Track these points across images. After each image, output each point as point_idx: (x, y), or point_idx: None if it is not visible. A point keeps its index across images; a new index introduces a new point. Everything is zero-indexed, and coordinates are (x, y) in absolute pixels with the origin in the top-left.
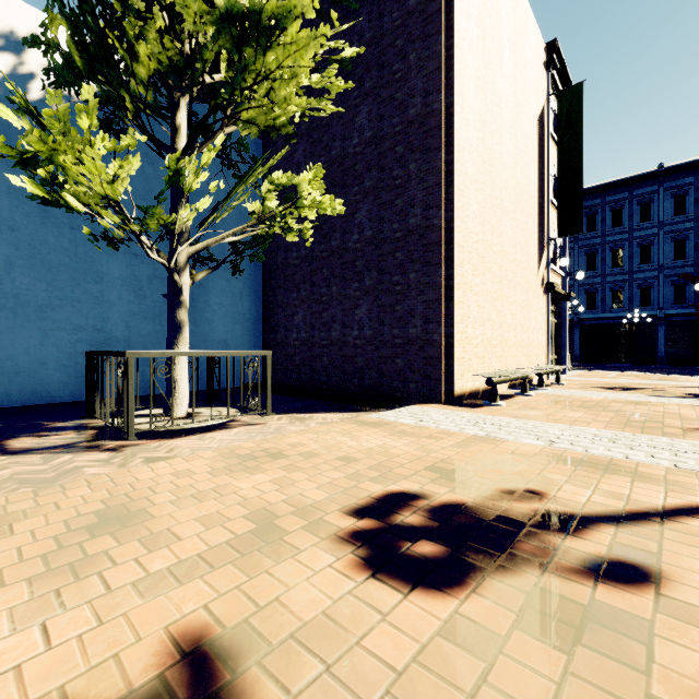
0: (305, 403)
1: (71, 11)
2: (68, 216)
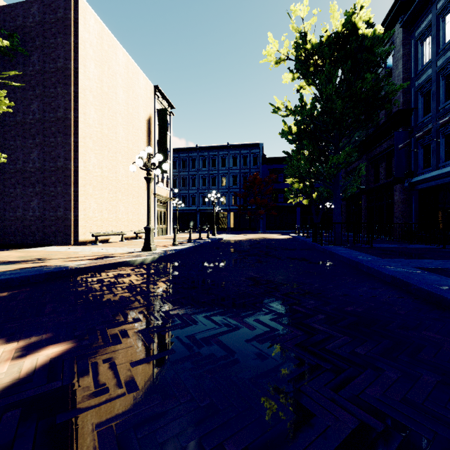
0: None
1: None
2: None
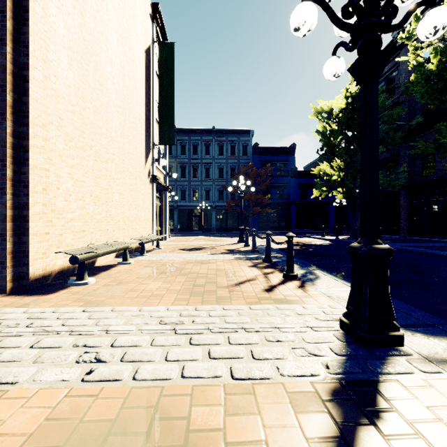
0: None
1: None
2: None
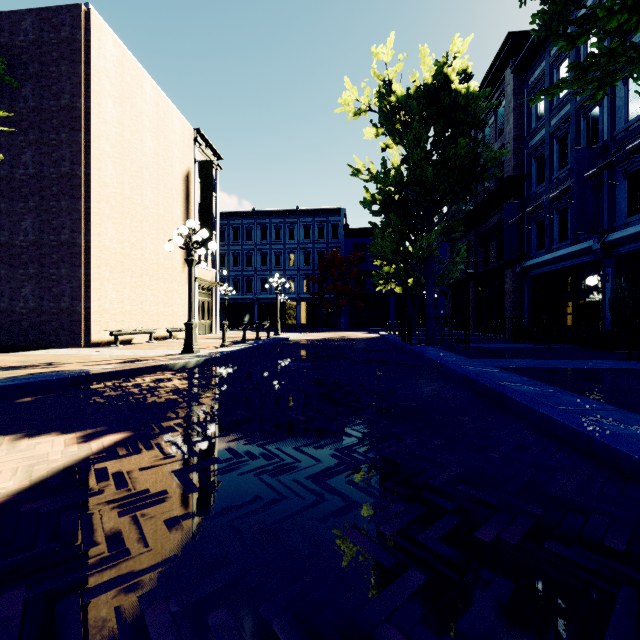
0: None
1: None
2: None
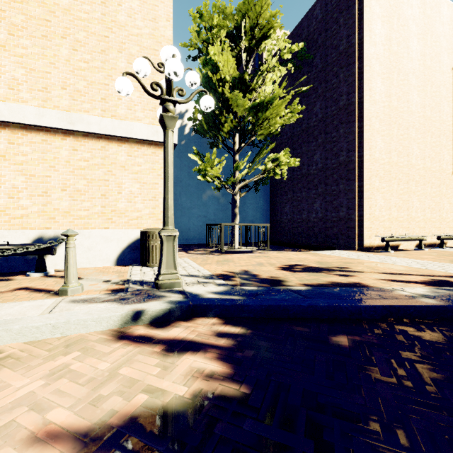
0: (287, 248)
1: (205, 115)
2: (196, 174)
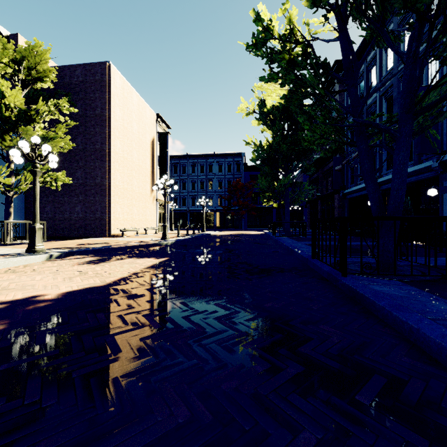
0: (54, 240)
1: None
2: None
